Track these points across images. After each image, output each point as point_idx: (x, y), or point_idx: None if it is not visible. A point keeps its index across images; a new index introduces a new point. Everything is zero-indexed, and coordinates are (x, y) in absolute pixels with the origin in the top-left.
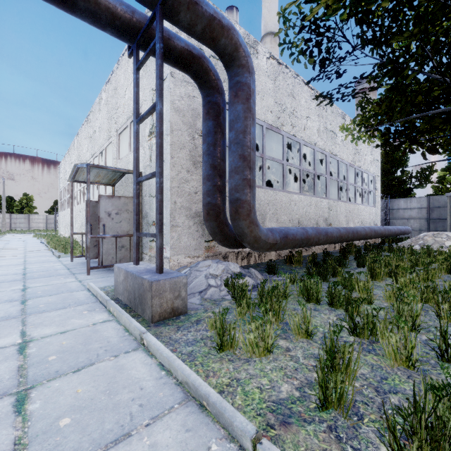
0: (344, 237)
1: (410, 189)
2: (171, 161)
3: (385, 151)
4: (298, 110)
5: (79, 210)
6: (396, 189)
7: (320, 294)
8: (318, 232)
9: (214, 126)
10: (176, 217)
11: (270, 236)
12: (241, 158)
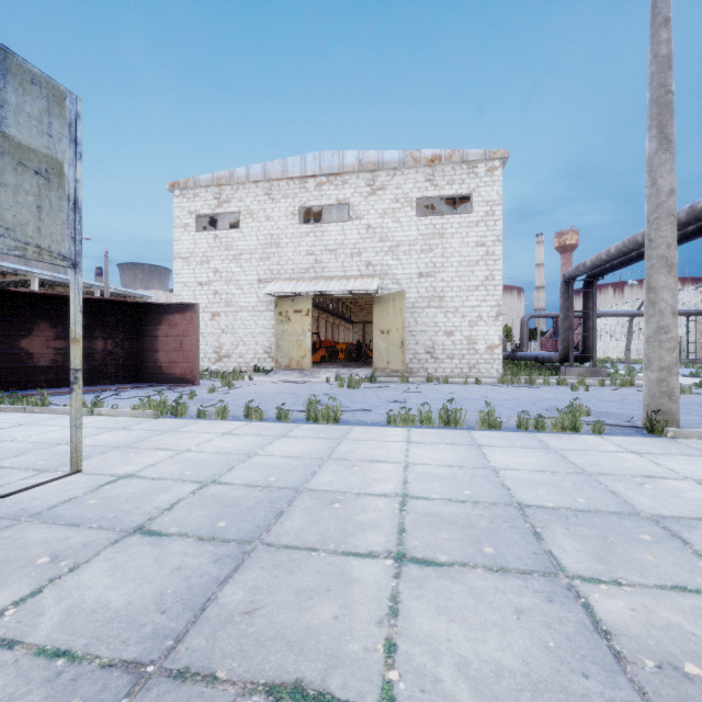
0: None
1: None
2: (695, 335)
3: None
4: None
5: (620, 343)
6: None
7: None
8: None
9: None
10: (696, 349)
11: None
12: None
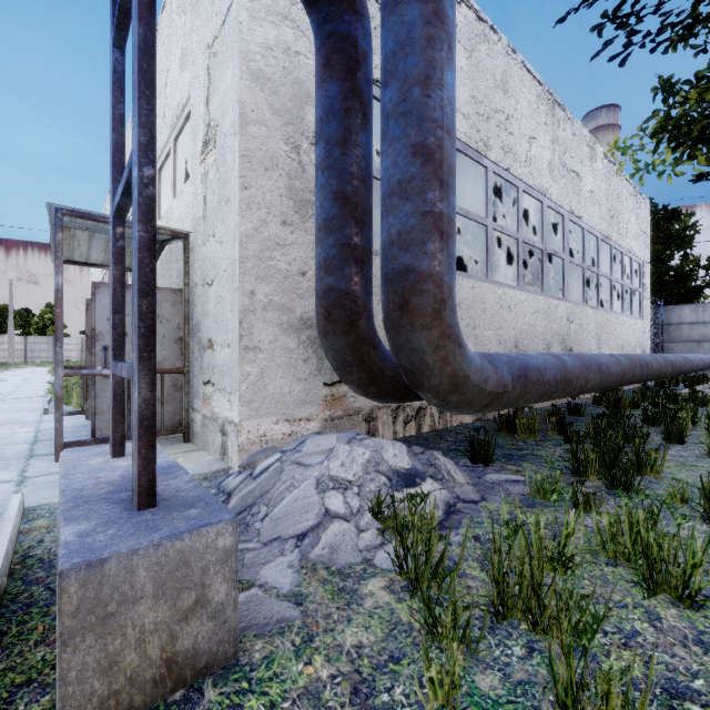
0: (627, 374)
1: (699, 289)
2: (243, 196)
3: (653, 220)
4: (515, 120)
5: None
6: (672, 288)
7: (702, 576)
8: (585, 365)
9: (343, 95)
10: (255, 328)
11: (491, 373)
12: (417, 153)
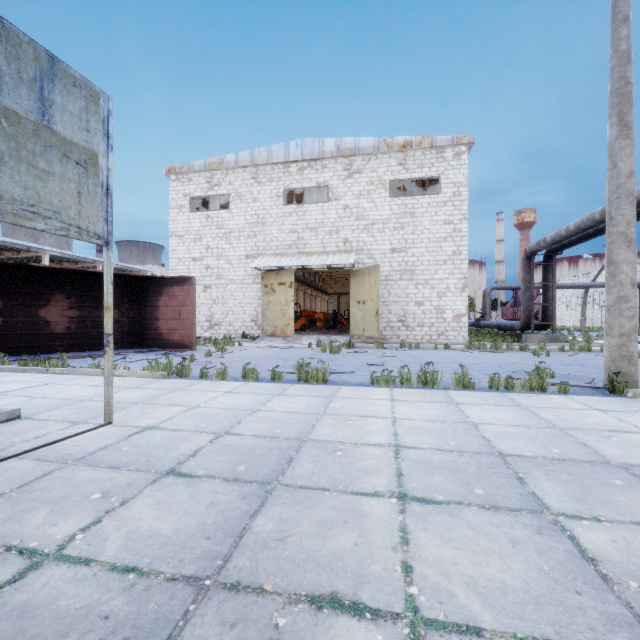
0: None
1: None
2: None
3: None
4: None
5: (575, 313)
6: None
7: None
8: None
9: None
10: None
11: None
12: None
